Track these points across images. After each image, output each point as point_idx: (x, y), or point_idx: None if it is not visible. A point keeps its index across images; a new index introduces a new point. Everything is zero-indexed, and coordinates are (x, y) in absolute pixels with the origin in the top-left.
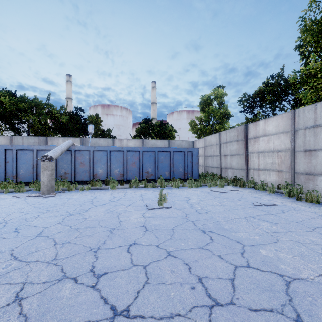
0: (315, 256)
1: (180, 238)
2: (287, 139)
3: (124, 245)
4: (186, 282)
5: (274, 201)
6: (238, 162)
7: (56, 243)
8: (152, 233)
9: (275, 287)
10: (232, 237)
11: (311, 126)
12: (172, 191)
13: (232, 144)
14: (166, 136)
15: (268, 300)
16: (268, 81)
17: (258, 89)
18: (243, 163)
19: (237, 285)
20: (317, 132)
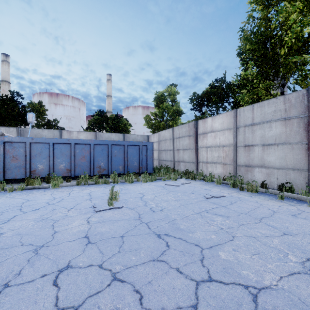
0: (270, 253)
1: (131, 249)
2: (230, 135)
3: (51, 273)
4: None
5: (222, 192)
6: (189, 156)
7: None
8: (96, 246)
9: (244, 308)
10: (190, 239)
11: (249, 124)
12: (126, 187)
13: (184, 138)
14: (121, 129)
15: None
16: (213, 84)
17: (206, 90)
18: (194, 157)
19: None
20: (254, 129)
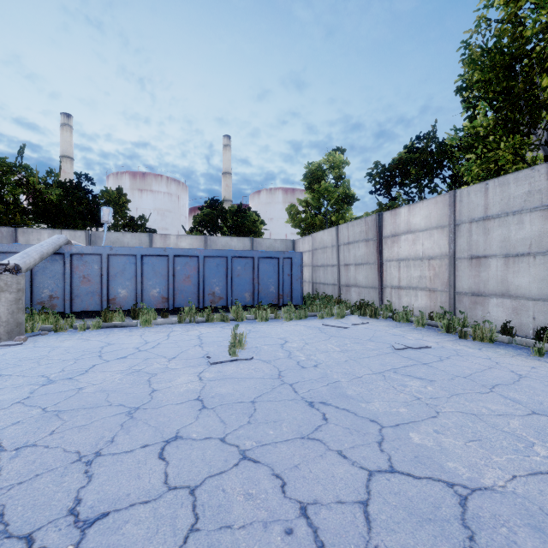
0: (500, 440)
1: (267, 419)
2: (443, 238)
3: (154, 444)
4: (276, 519)
5: (425, 341)
6: (367, 276)
7: (2, 450)
8: (214, 412)
9: (442, 512)
10: (361, 412)
11: (480, 218)
12: (257, 328)
13: (357, 245)
14: (247, 230)
15: (433, 544)
16: (413, 145)
17: (398, 156)
18: (375, 278)
19: (374, 515)
20: (488, 227)
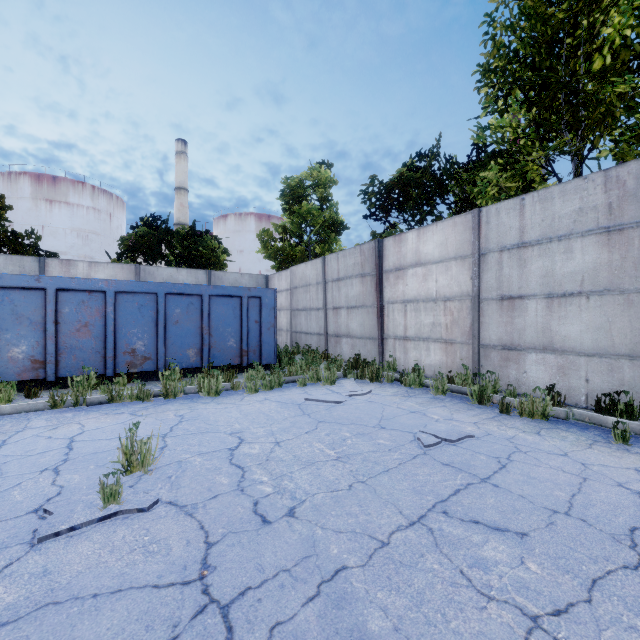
0: None
1: None
2: (463, 273)
3: None
4: None
5: (459, 422)
6: (363, 323)
7: None
8: None
9: None
10: None
11: (513, 245)
12: (196, 412)
13: (350, 282)
14: (204, 261)
15: None
16: (413, 163)
17: (398, 174)
18: (374, 326)
19: None
20: (525, 257)
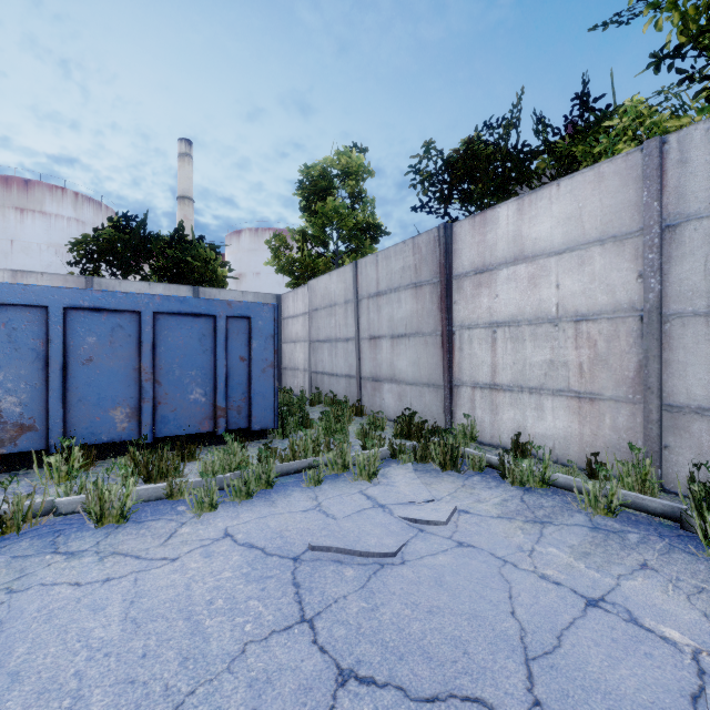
0: None
1: None
2: (621, 267)
3: None
4: None
5: None
6: (418, 361)
7: None
8: None
9: None
10: None
11: None
12: (6, 609)
13: (396, 297)
14: (198, 278)
15: None
16: (479, 138)
17: (461, 147)
18: (436, 365)
19: None
20: None
